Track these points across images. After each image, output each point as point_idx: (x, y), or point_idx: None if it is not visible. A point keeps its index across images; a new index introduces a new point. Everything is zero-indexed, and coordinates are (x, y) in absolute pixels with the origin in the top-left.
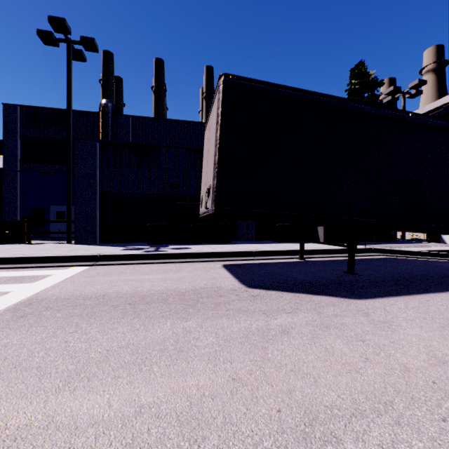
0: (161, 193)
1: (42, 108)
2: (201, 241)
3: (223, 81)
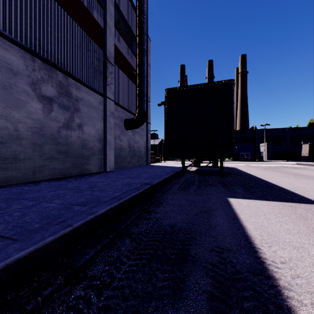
0: (283, 151)
1: (238, 130)
2: (294, 160)
3: (309, 143)
